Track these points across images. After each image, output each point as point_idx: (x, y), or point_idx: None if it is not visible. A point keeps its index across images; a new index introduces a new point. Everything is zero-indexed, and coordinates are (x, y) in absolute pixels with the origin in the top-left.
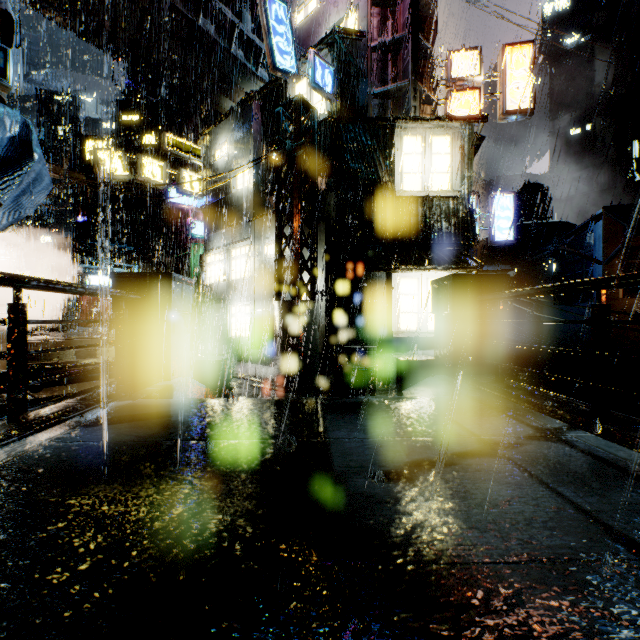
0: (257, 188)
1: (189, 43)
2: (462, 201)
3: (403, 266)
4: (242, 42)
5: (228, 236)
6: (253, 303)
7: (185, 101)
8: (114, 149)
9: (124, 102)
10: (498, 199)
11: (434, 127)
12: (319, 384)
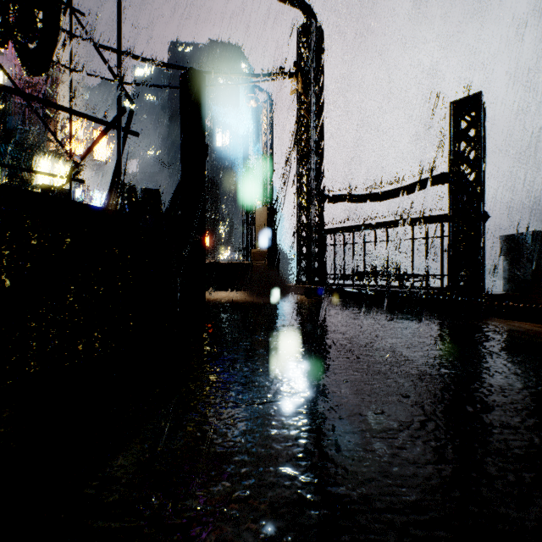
0: None
1: None
2: None
3: None
4: None
5: None
6: None
7: None
8: None
9: None
10: (93, 194)
11: (56, 160)
12: None
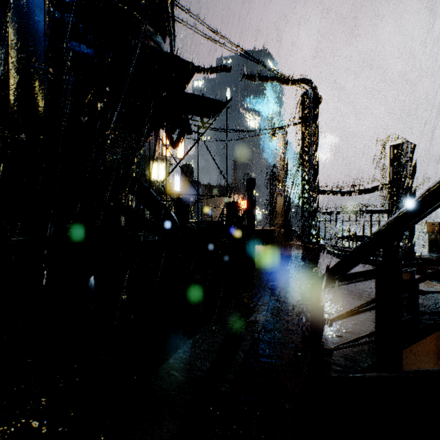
0: None
1: None
2: (167, 183)
3: None
4: None
5: None
6: None
7: None
8: None
9: None
10: (176, 178)
11: (160, 163)
12: None
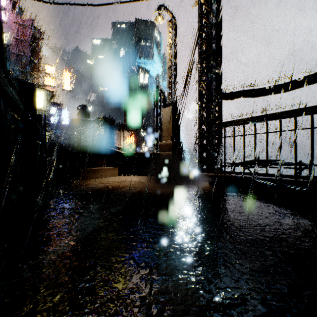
0: None
1: None
2: (47, 112)
3: None
4: None
5: None
6: None
7: None
8: None
9: None
10: (63, 111)
11: (37, 89)
12: None
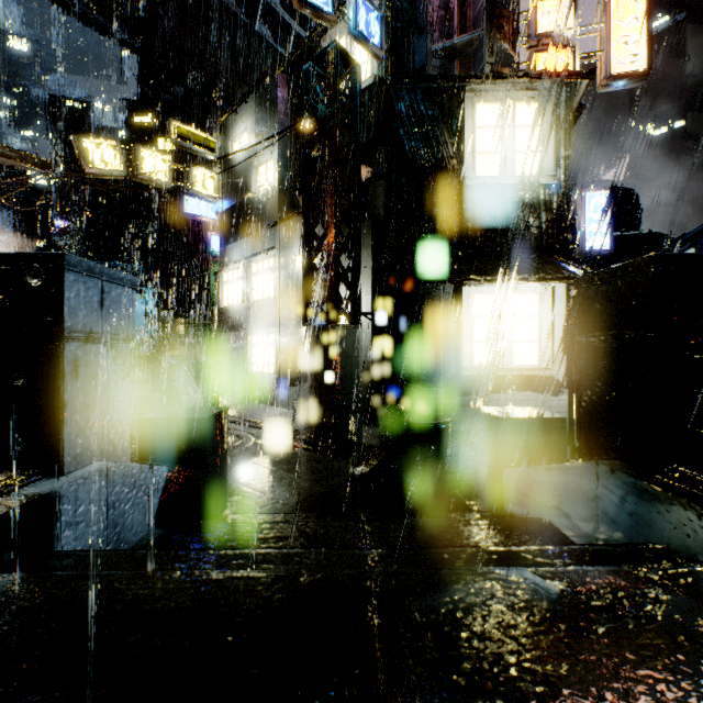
0: (283, 184)
1: (205, 19)
2: (557, 190)
3: (480, 276)
4: (269, 18)
5: (248, 247)
6: (278, 330)
7: (205, 98)
8: (125, 156)
9: (137, 101)
10: (590, 197)
11: (519, 89)
12: (362, 437)
